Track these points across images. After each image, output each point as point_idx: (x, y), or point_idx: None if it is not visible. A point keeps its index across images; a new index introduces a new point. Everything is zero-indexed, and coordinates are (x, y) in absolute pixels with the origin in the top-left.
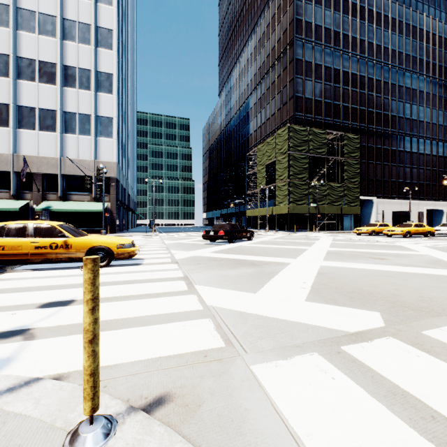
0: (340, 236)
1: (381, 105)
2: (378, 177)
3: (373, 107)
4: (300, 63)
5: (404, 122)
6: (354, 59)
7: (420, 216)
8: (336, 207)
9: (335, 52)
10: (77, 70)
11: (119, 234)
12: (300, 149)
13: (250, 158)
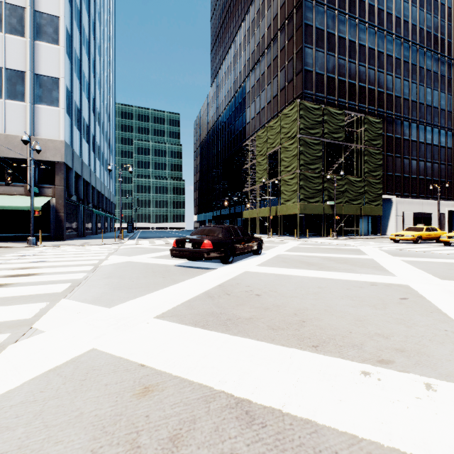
0: (377, 244)
1: (401, 88)
2: (398, 173)
3: (392, 90)
4: (310, 30)
5: (425, 109)
6: (371, 30)
7: (442, 219)
8: (356, 206)
9: (350, 21)
10: (3, 5)
11: (64, 242)
12: (313, 133)
13: (247, 149)
